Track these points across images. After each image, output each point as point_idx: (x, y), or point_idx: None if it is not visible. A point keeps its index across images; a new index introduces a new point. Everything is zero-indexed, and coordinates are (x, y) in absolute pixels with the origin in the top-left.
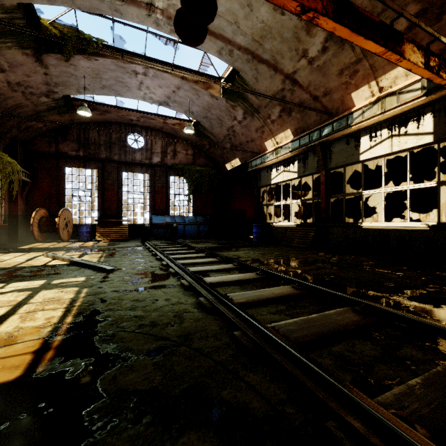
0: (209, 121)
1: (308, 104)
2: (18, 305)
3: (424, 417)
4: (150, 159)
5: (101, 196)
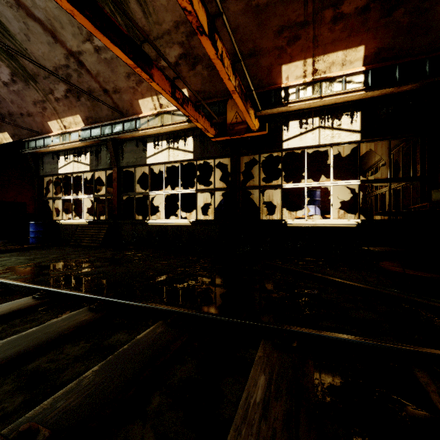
0: None
1: (99, 95)
2: None
3: (69, 410)
4: None
5: None
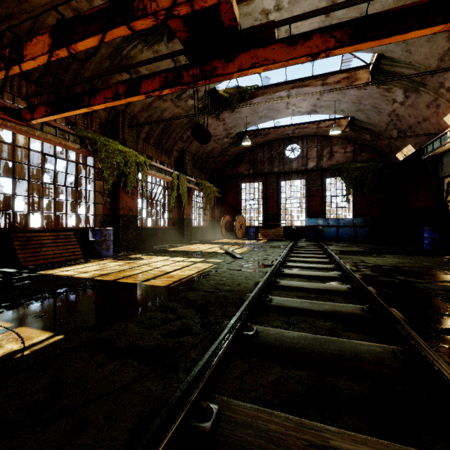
0: (363, 113)
1: None
2: (184, 267)
3: (270, 336)
4: (306, 165)
5: (265, 203)
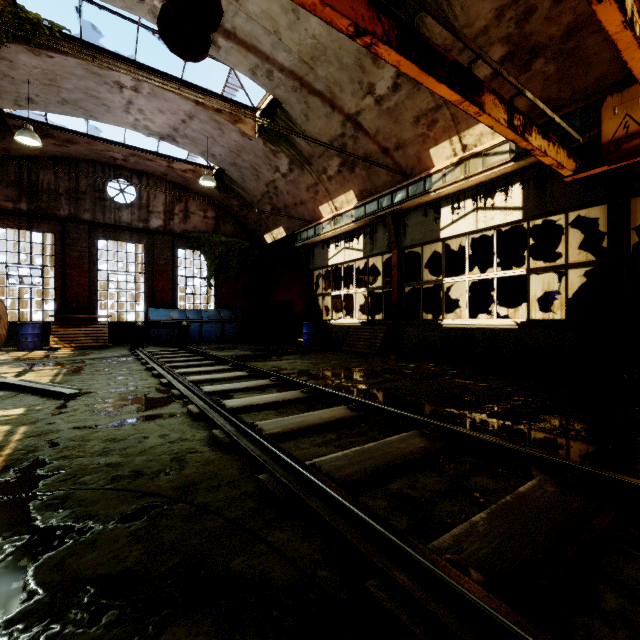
0: (239, 170)
1: (376, 159)
2: None
3: (483, 558)
4: (147, 222)
5: (60, 276)
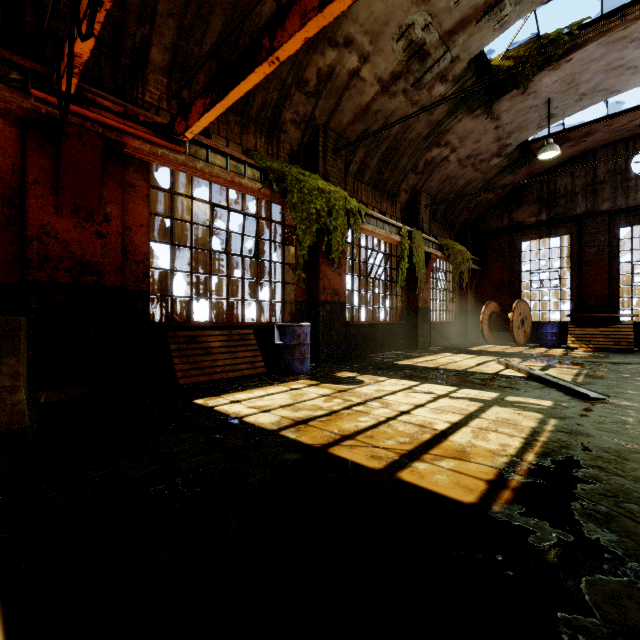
0: None
1: None
2: (469, 416)
3: None
4: None
5: (576, 276)
